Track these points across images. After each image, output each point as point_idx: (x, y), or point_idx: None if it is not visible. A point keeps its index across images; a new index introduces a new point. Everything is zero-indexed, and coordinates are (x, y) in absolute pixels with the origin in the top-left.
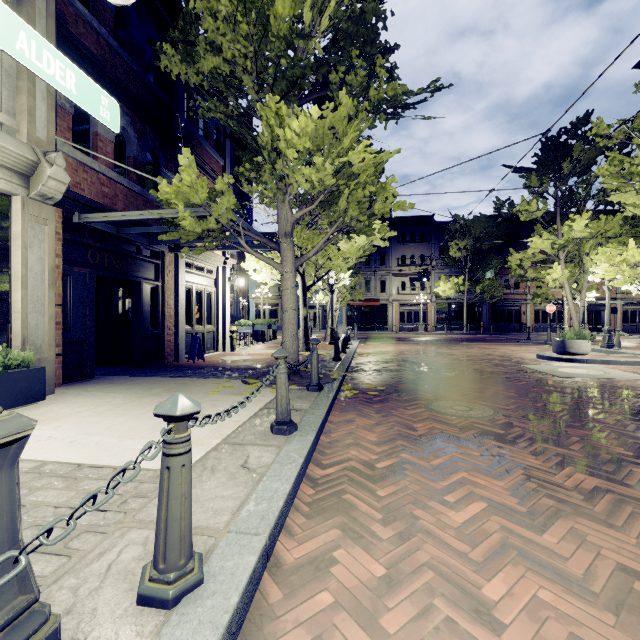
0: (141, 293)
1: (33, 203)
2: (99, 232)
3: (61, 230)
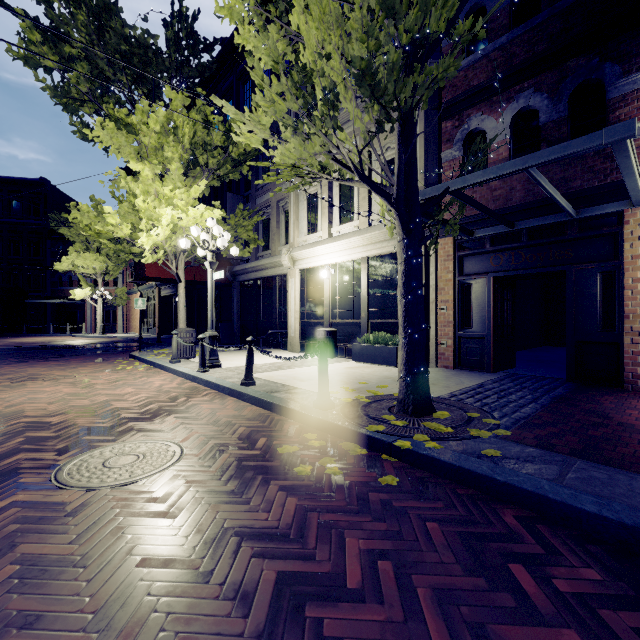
0: (567, 284)
1: None
2: (500, 235)
3: (453, 252)
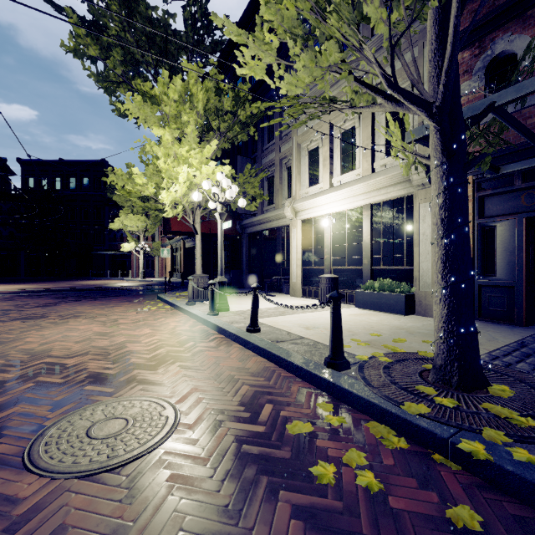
0: None
1: (421, 192)
2: None
3: (472, 192)
